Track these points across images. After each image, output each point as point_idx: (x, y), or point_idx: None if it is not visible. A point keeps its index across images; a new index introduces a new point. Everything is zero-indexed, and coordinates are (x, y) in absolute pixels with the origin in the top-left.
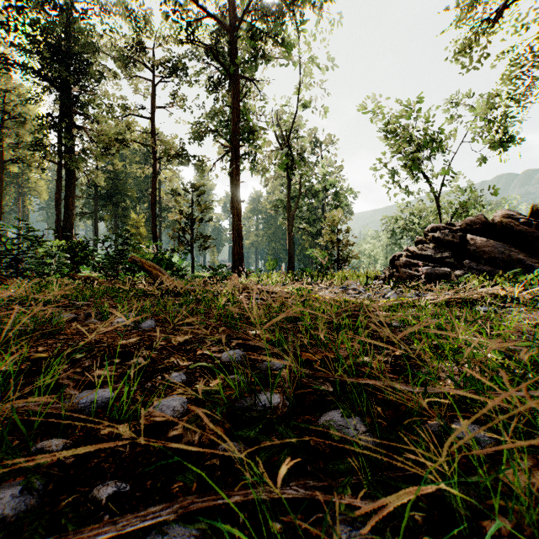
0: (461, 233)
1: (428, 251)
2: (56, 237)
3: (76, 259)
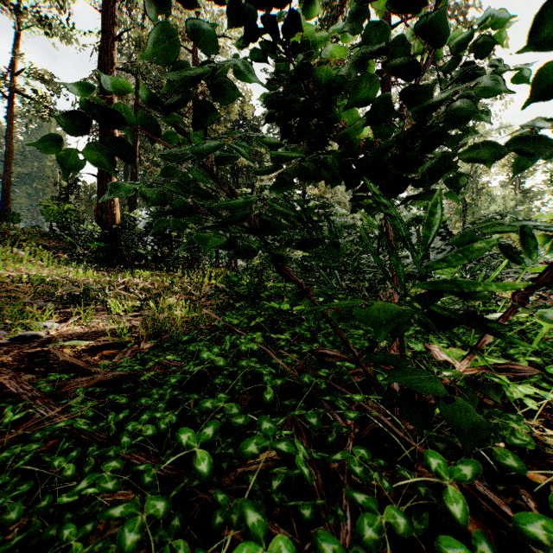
0: None
1: None
2: None
3: None
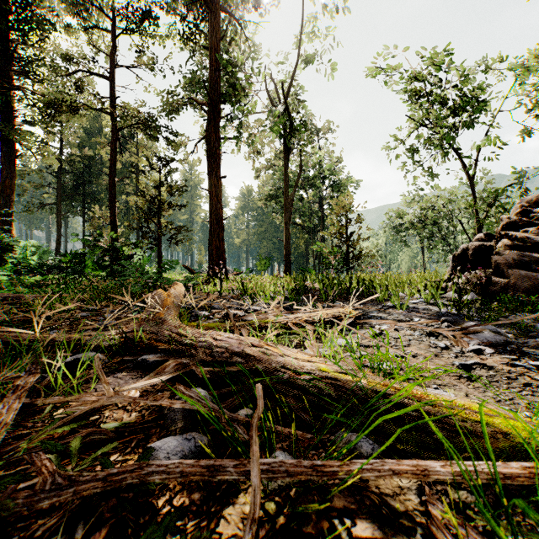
0: None
1: None
2: None
3: None
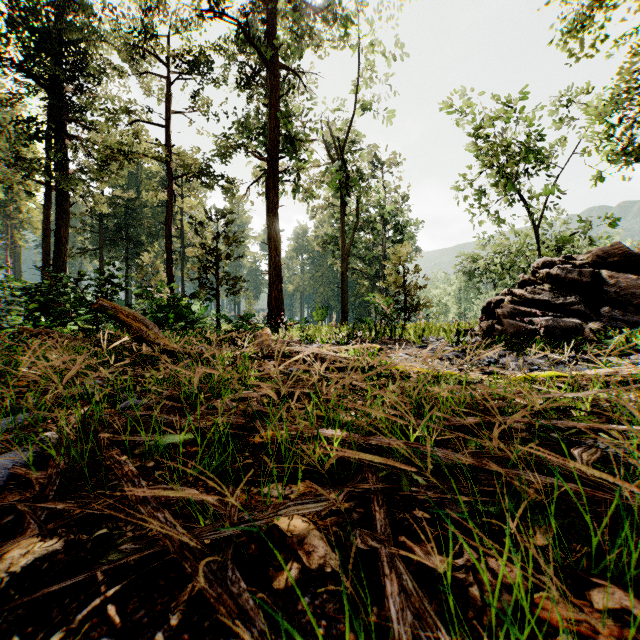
0: (591, 269)
1: (542, 294)
2: (44, 279)
3: (31, 306)
